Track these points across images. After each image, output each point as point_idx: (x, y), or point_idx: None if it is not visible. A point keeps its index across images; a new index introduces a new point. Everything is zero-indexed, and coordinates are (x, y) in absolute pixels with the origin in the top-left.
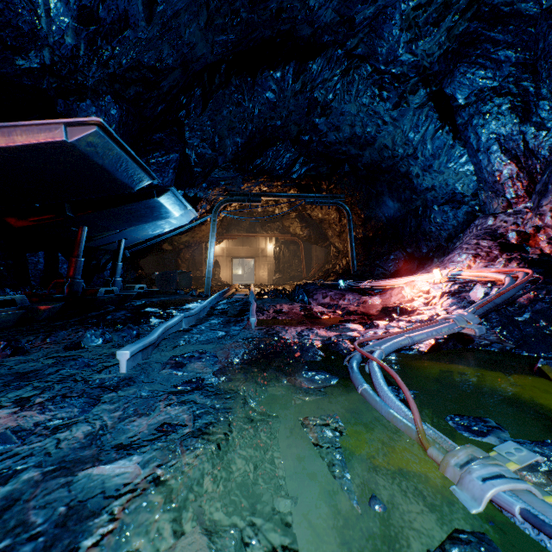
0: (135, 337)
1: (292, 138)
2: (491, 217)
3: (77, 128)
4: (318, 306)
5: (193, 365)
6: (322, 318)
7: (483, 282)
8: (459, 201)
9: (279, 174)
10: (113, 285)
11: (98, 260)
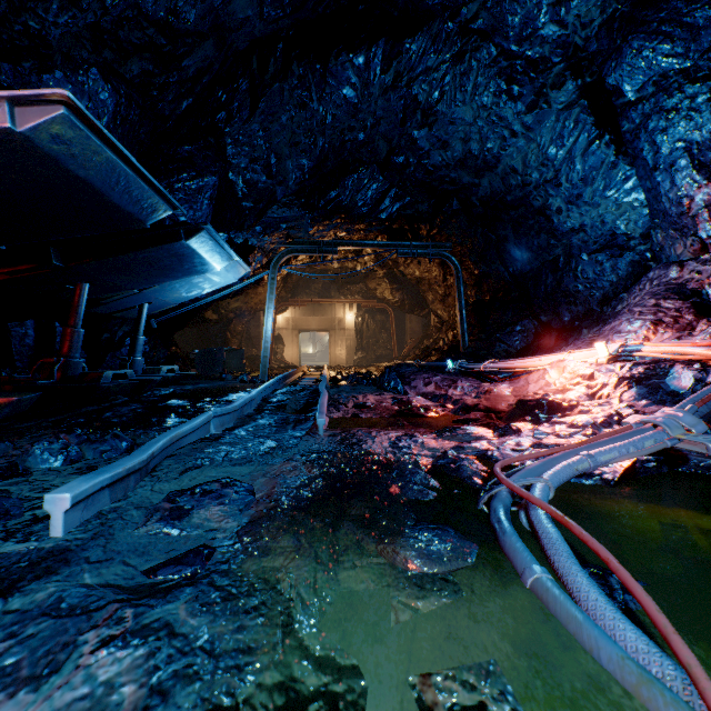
0: (125, 452)
1: (380, 161)
2: (675, 267)
3: (31, 110)
4: (419, 397)
5: (204, 512)
6: (426, 416)
7: (684, 362)
8: (621, 246)
9: (361, 213)
10: (131, 367)
11: (112, 333)
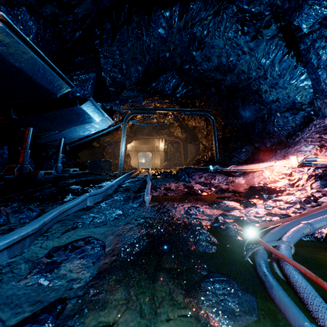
0: (35, 218)
1: (177, 68)
2: None
3: None
4: (197, 184)
5: (69, 265)
6: (202, 195)
7: None
8: (297, 108)
9: (167, 94)
10: (55, 169)
11: (47, 152)
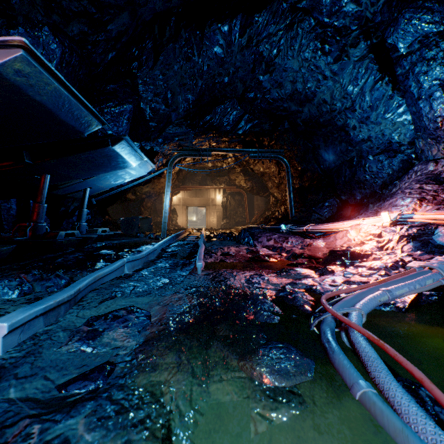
0: (64, 287)
1: (238, 96)
2: (432, 163)
3: None
4: (264, 249)
5: (112, 333)
6: (269, 261)
7: None
8: (395, 150)
9: (226, 130)
10: (79, 229)
11: (67, 207)
